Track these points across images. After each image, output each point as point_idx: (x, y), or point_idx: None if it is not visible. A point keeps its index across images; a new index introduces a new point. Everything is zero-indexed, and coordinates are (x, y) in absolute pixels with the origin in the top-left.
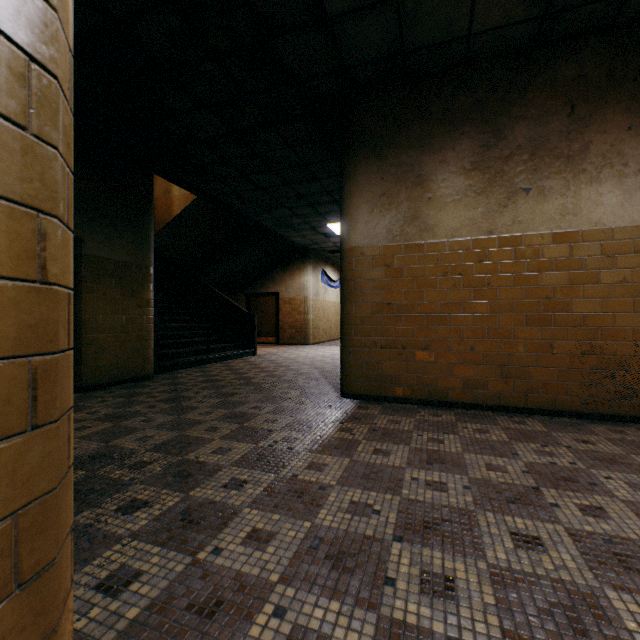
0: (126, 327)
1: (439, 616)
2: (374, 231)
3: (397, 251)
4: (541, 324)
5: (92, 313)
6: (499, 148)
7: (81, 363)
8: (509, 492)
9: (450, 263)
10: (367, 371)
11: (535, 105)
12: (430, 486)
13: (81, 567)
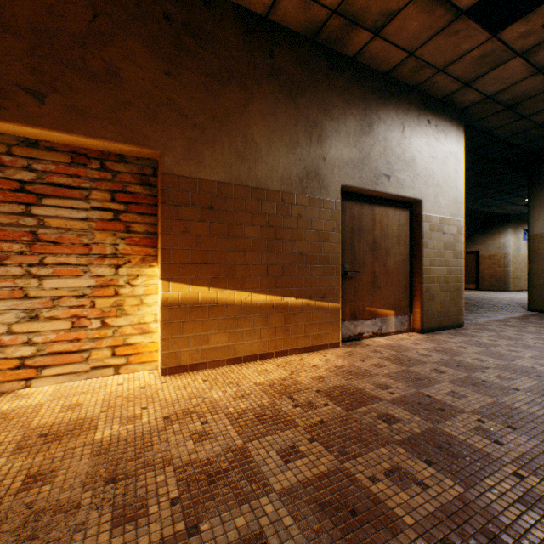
0: None
1: (536, 331)
2: None
3: None
4: None
5: None
6: None
7: None
8: None
9: None
10: None
11: None
12: None
13: None
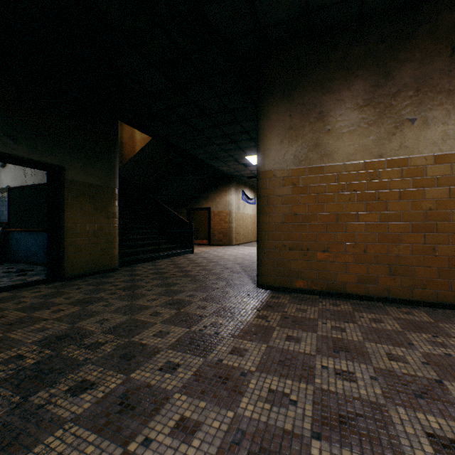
0: (97, 233)
1: None
2: (283, 157)
3: (302, 173)
4: (425, 231)
5: (72, 222)
6: (388, 87)
7: (64, 259)
8: (414, 385)
9: (346, 182)
10: (278, 268)
11: (419, 49)
12: (339, 375)
13: (22, 454)
